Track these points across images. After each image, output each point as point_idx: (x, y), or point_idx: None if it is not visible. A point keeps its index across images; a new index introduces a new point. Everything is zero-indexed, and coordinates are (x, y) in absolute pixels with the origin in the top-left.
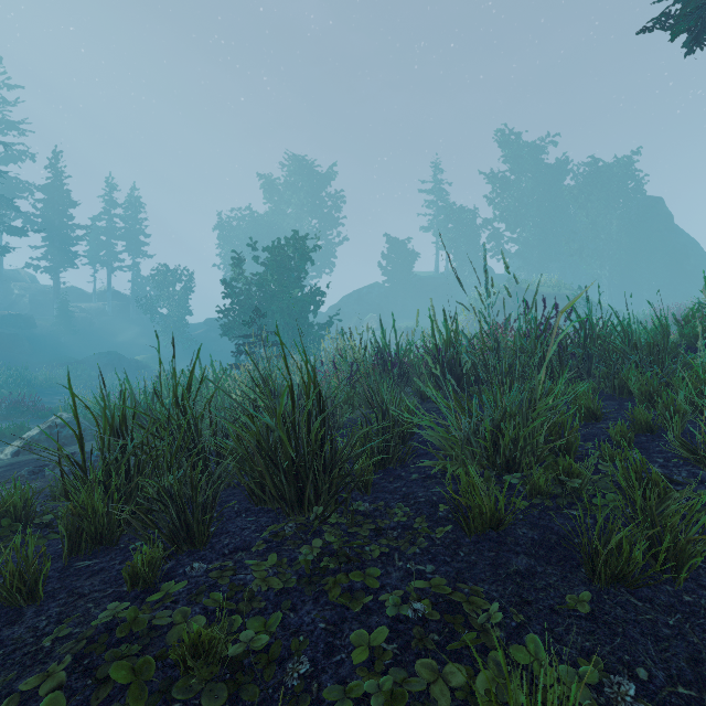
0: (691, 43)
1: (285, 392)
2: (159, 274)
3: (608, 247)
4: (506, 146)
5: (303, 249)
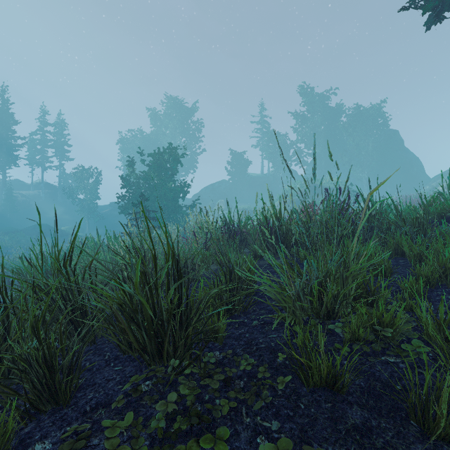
0: (429, 22)
1: (138, 263)
2: (77, 171)
3: (366, 160)
4: (305, 95)
5: (175, 156)
